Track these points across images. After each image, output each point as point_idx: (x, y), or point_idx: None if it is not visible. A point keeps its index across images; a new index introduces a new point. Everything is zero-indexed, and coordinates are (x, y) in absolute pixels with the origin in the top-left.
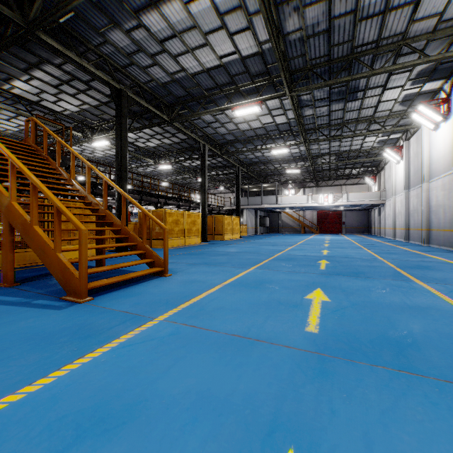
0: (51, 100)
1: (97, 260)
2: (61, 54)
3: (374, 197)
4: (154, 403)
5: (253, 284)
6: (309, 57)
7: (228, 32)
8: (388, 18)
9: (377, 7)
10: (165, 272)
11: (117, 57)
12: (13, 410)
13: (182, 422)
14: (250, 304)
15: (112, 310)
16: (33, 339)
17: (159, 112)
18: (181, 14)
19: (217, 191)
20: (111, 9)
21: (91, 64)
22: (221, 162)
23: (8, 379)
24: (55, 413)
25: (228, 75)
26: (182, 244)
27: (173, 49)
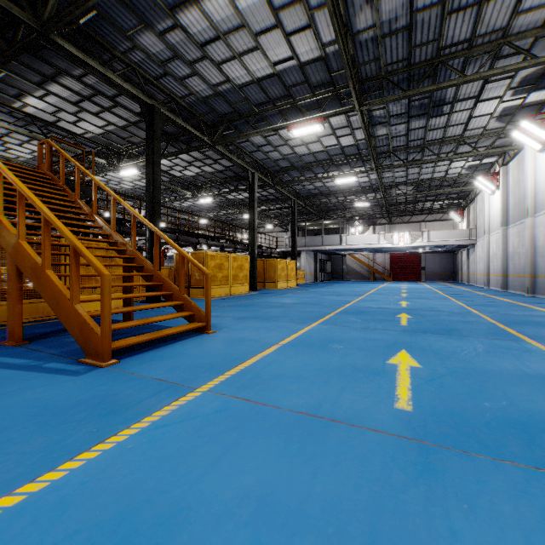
0: (70, 120)
1: (124, 313)
2: (82, 64)
3: (462, 236)
4: (199, 513)
5: (319, 343)
6: (384, 62)
7: (284, 32)
8: (485, 9)
9: None
10: (207, 328)
11: (149, 66)
12: (7, 519)
13: (239, 544)
14: (317, 371)
15: (143, 377)
16: (41, 415)
17: (199, 133)
18: (226, 10)
19: (268, 230)
20: (141, 6)
21: (117, 75)
22: (274, 194)
23: (4, 472)
24: (64, 526)
25: (283, 86)
26: (227, 293)
27: (216, 54)
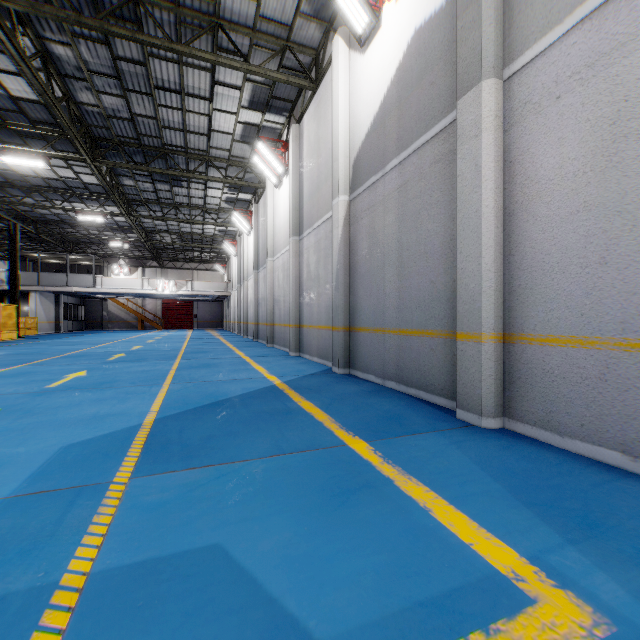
0: None
1: None
2: None
3: (221, 288)
4: None
5: (13, 375)
6: (116, 133)
7: None
8: (189, 135)
9: (177, 124)
10: None
11: None
12: None
13: None
14: (1, 385)
15: None
16: None
17: None
18: None
19: None
20: None
21: None
22: None
23: None
24: None
25: None
26: None
27: None
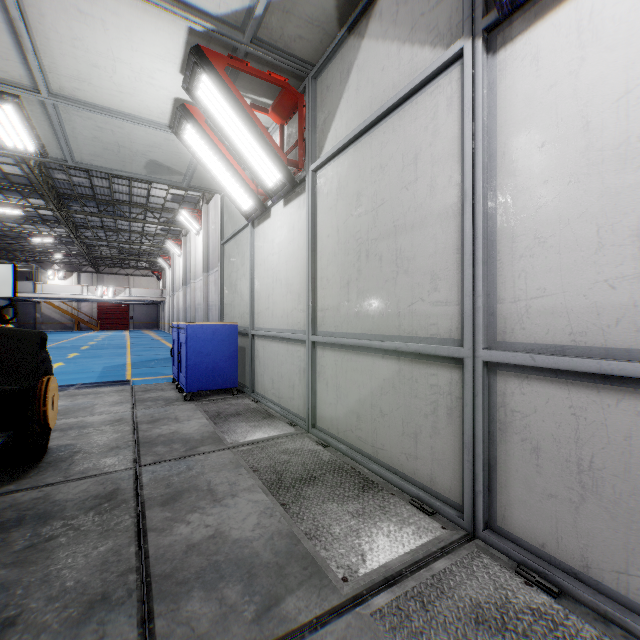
0: None
1: None
2: None
3: (156, 294)
4: None
5: None
6: (77, 192)
7: None
8: (133, 196)
9: (125, 191)
10: None
11: None
12: None
13: None
14: None
15: None
16: None
17: None
18: None
19: None
20: None
21: None
22: None
23: None
24: None
25: None
26: None
27: None
